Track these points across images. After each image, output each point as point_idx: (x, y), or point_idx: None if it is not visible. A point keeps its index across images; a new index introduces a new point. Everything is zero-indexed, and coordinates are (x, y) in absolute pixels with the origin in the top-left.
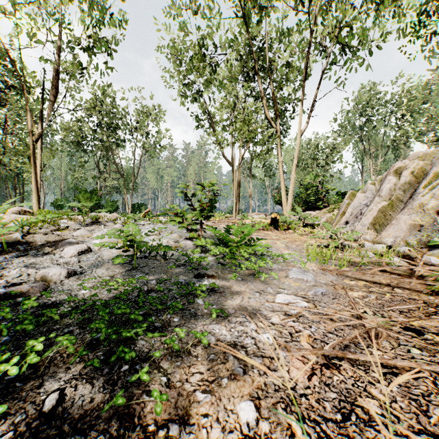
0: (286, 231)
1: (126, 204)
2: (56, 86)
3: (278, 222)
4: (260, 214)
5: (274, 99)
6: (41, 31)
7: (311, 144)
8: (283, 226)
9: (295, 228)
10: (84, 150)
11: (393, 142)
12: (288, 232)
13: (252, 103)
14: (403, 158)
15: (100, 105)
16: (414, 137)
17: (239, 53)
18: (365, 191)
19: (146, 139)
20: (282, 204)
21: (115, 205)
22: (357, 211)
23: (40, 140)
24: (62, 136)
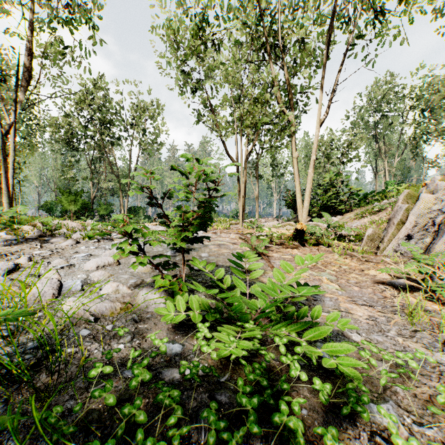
0: (316, 248)
1: (121, 207)
2: (29, 68)
3: (303, 234)
4: (270, 219)
5: (287, 84)
6: (15, 7)
7: (324, 141)
8: (310, 240)
9: (327, 243)
10: (75, 149)
11: (412, 139)
12: (320, 250)
13: (265, 77)
14: (423, 158)
15: (91, 99)
16: (436, 134)
17: (246, 25)
18: (435, 191)
19: (143, 137)
20: (296, 208)
21: (109, 208)
22: (426, 220)
23: (13, 134)
24: (50, 133)
